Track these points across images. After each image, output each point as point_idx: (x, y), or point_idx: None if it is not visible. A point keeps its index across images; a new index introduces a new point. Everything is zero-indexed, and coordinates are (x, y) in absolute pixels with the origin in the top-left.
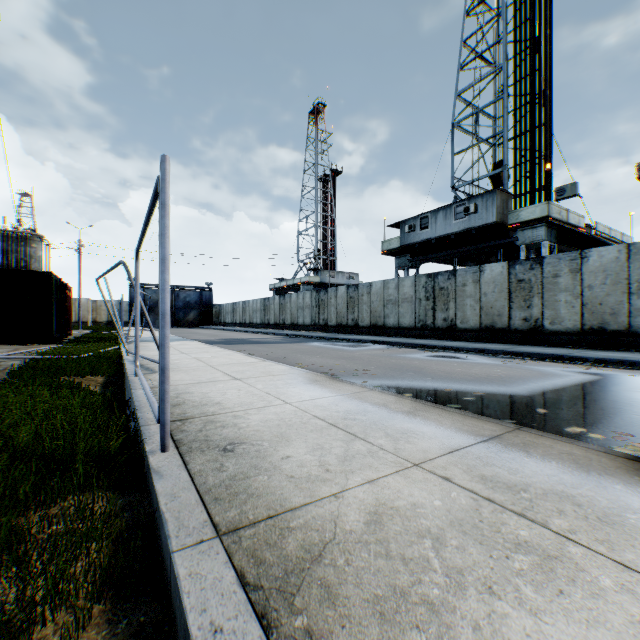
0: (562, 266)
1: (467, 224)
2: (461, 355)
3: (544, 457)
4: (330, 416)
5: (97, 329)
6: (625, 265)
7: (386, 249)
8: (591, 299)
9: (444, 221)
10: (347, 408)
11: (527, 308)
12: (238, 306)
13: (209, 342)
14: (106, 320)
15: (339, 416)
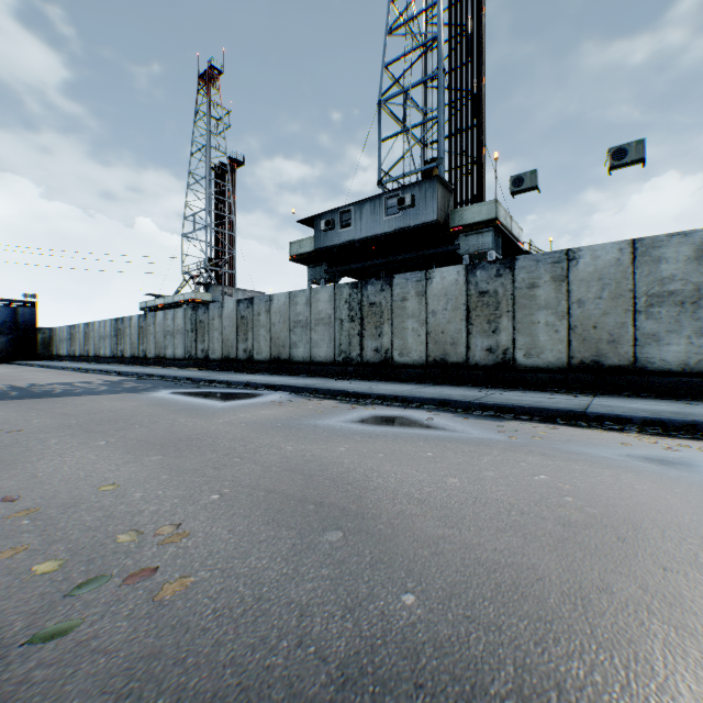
0: (542, 272)
1: (401, 222)
2: (417, 414)
3: None
4: None
5: None
6: (630, 270)
7: (295, 253)
8: (583, 320)
9: (372, 217)
10: None
11: (493, 333)
12: (79, 330)
13: None
14: None
15: None
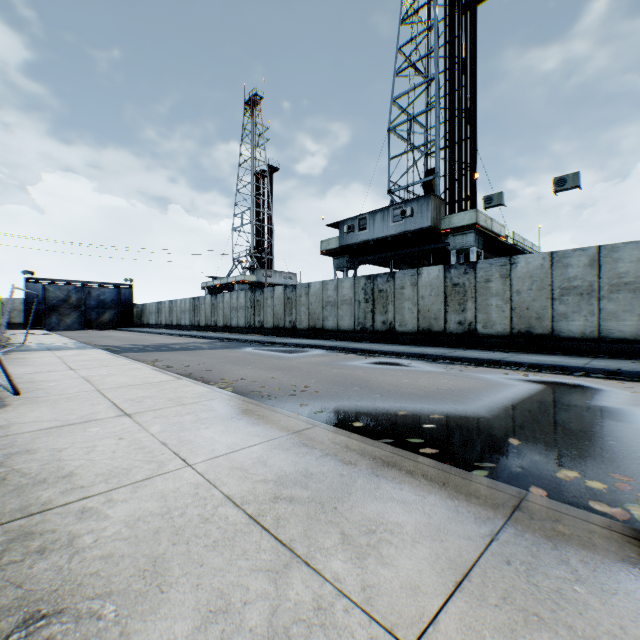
0: (494, 271)
1: (404, 227)
2: (403, 361)
3: (600, 577)
4: (252, 494)
5: None
6: (549, 272)
7: (325, 249)
8: (520, 304)
9: (382, 223)
10: (280, 470)
11: (462, 312)
12: (164, 306)
13: (121, 349)
14: None
15: (267, 492)
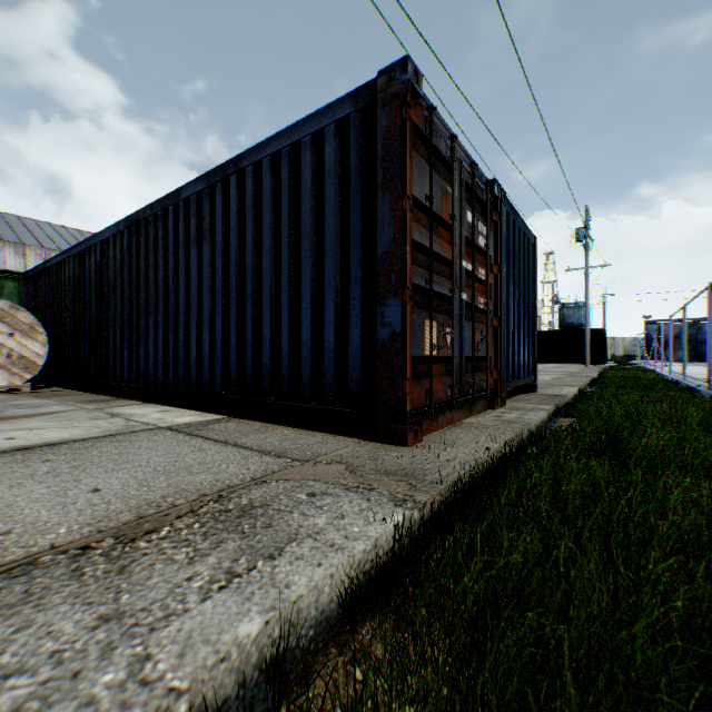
0: None
1: None
2: None
3: None
4: None
5: (615, 361)
6: None
7: None
8: None
9: None
10: None
11: None
12: None
13: None
14: (621, 354)
15: None
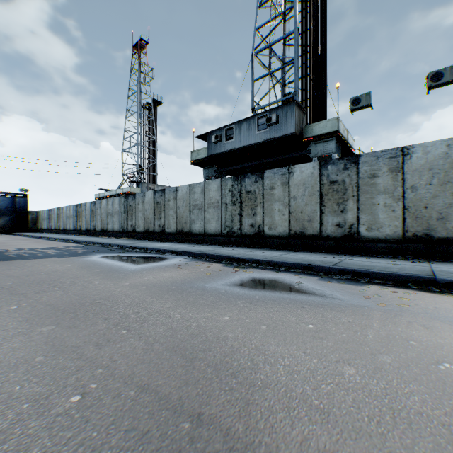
0: (381, 165)
1: (269, 135)
2: (287, 277)
3: None
4: None
5: None
6: None
7: (195, 159)
8: (415, 202)
9: (248, 132)
10: None
11: (341, 212)
12: (54, 212)
13: None
14: None
15: None
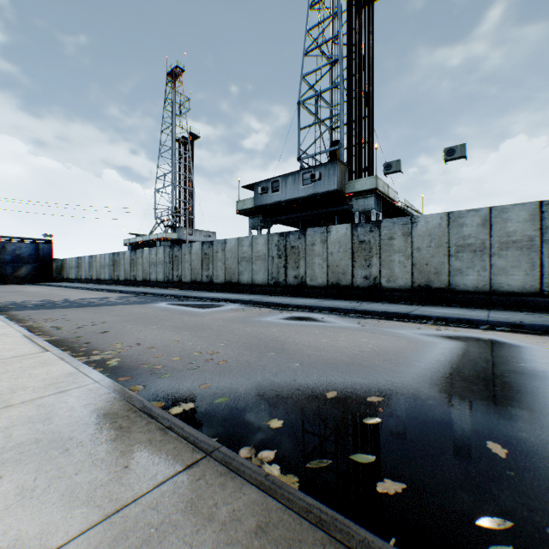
0: (397, 230)
1: (313, 190)
2: (316, 315)
3: None
4: None
5: None
6: (446, 231)
7: (240, 209)
8: (420, 260)
9: (293, 186)
10: None
11: (368, 267)
12: (84, 261)
13: (17, 306)
14: None
15: None
